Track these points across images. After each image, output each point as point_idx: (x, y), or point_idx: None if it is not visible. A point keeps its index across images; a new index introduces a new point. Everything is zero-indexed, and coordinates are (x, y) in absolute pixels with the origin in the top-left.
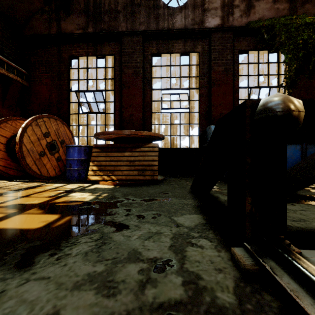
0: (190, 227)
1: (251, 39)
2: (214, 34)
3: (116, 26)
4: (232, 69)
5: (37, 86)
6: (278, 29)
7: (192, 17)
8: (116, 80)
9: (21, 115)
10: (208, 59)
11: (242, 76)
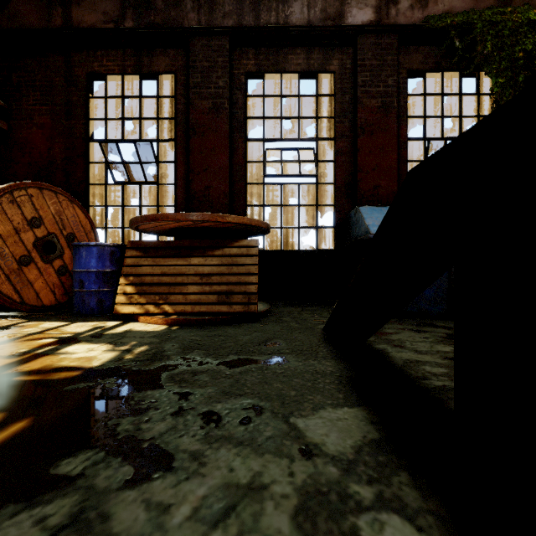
0: (344, 459)
1: (429, 50)
2: (364, 37)
3: (179, 18)
4: (395, 104)
5: (25, 130)
6: (480, 30)
7: (322, 7)
8: (179, 122)
9: None
10: (351, 86)
11: (414, 117)
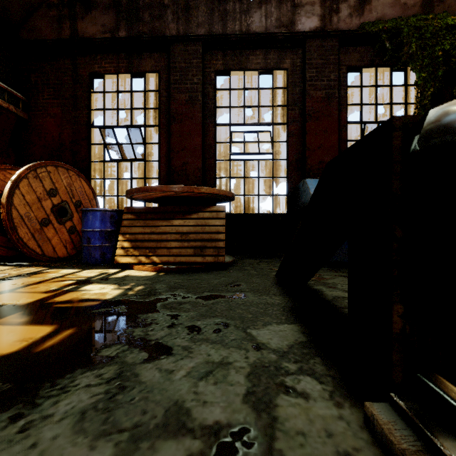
0: (281, 351)
1: (365, 50)
2: (311, 41)
3: (161, 28)
4: (337, 95)
5: (41, 119)
6: (406, 34)
7: (277, 16)
8: (161, 111)
9: (16, 163)
10: (301, 80)
11: (352, 105)
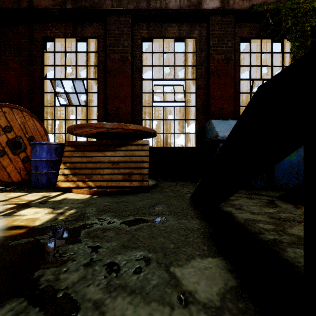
0: (212, 306)
1: (253, 25)
2: (213, 17)
3: (100, 4)
4: (233, 58)
5: (3, 72)
6: (284, 13)
7: None
8: (100, 68)
9: None
10: (206, 46)
11: (244, 66)
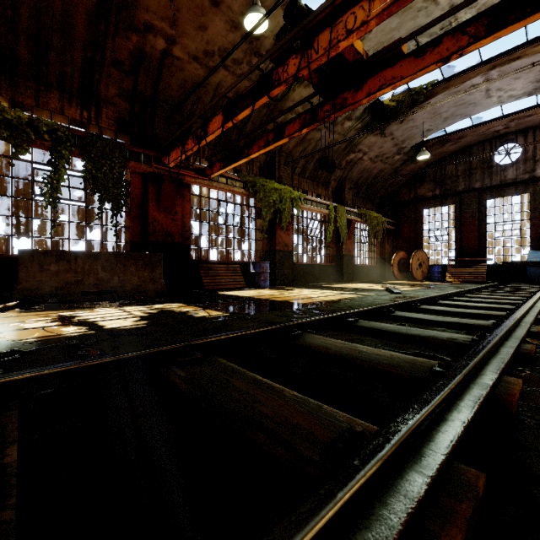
0: None
1: None
2: None
3: (456, 185)
4: None
5: (401, 229)
6: None
7: (523, 169)
8: (456, 221)
9: (392, 246)
10: (539, 197)
11: None
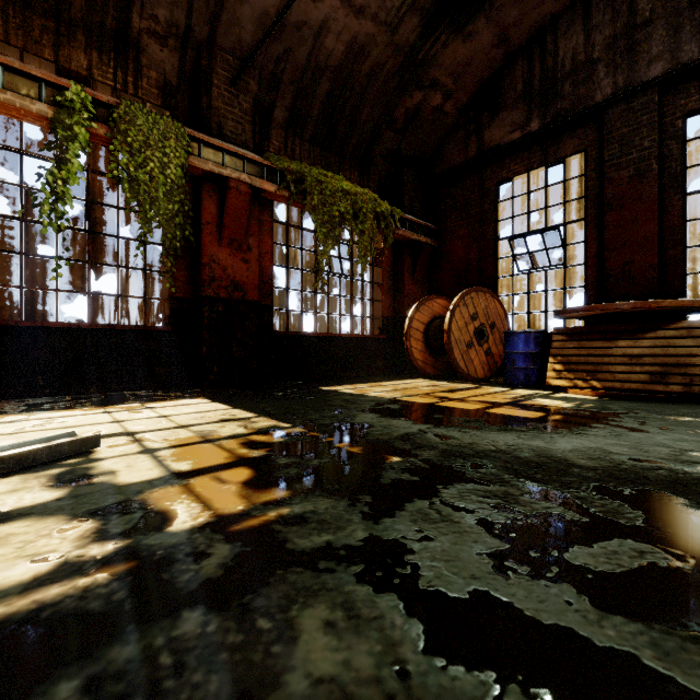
0: None
1: None
2: None
3: (589, 93)
4: None
5: (449, 243)
6: None
7: None
8: (589, 200)
9: (428, 290)
10: None
11: None
